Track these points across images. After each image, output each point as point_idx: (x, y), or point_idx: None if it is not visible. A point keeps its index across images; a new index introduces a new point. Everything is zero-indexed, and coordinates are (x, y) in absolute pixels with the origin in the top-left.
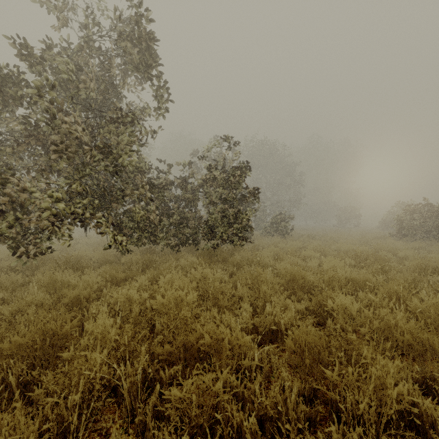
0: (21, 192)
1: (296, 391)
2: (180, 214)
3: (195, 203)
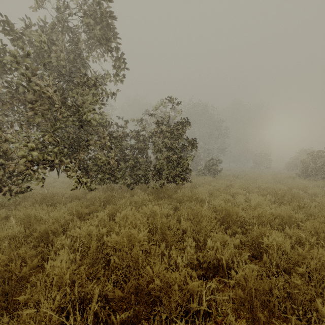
0: (3, 142)
1: None
2: (134, 159)
3: (146, 151)
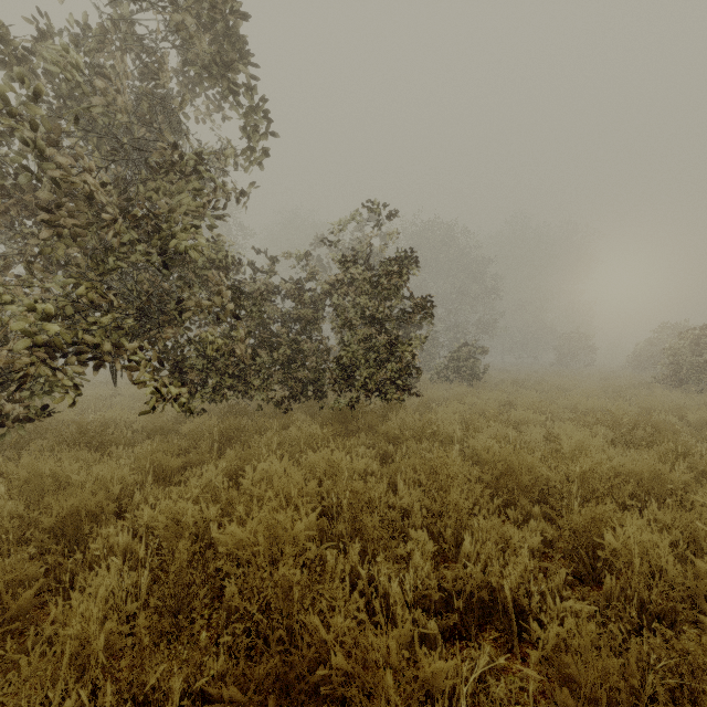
0: None
1: None
2: (292, 344)
3: (318, 325)
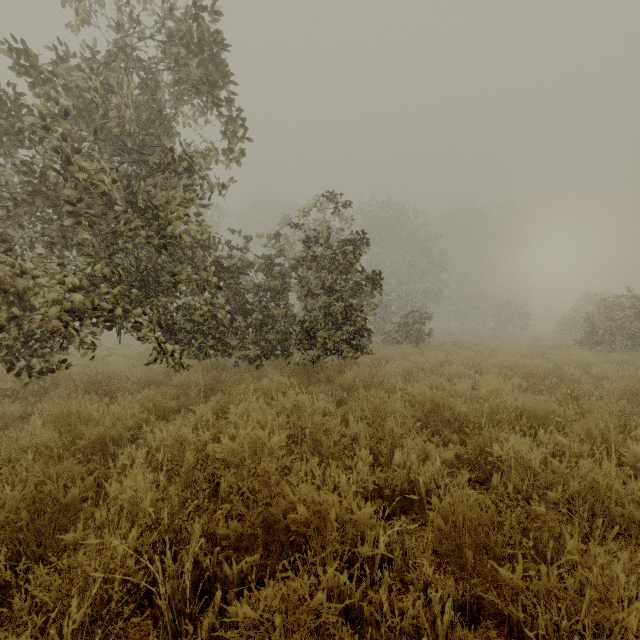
0: (18, 276)
1: (449, 601)
2: (263, 311)
3: (286, 294)
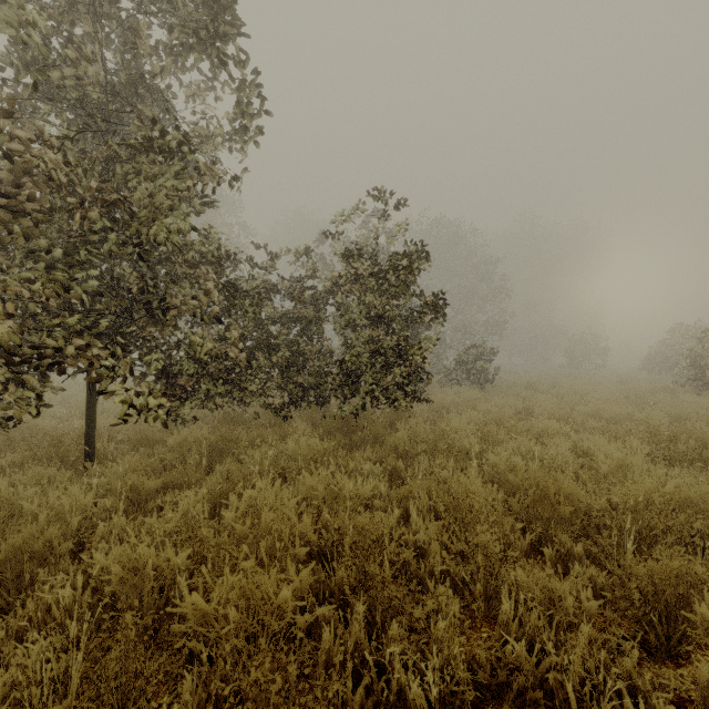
0: None
1: None
2: (292, 347)
3: (320, 326)
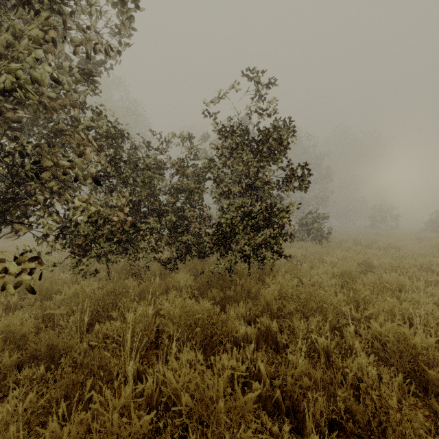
0: None
1: None
2: (179, 212)
3: (200, 194)
